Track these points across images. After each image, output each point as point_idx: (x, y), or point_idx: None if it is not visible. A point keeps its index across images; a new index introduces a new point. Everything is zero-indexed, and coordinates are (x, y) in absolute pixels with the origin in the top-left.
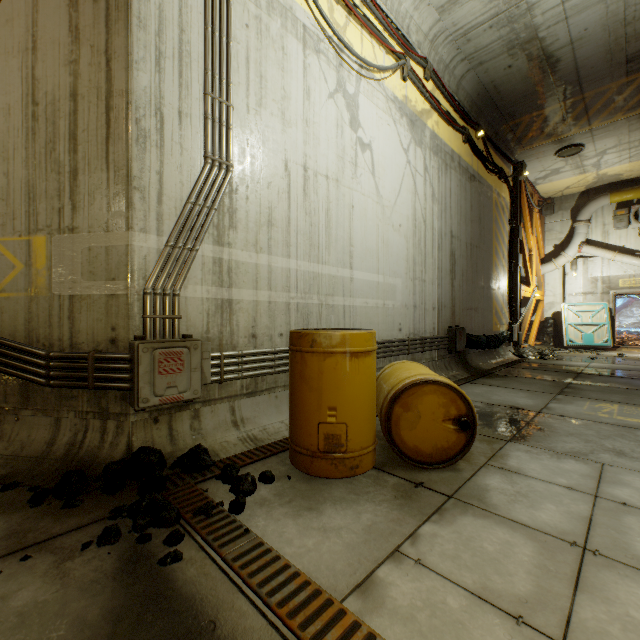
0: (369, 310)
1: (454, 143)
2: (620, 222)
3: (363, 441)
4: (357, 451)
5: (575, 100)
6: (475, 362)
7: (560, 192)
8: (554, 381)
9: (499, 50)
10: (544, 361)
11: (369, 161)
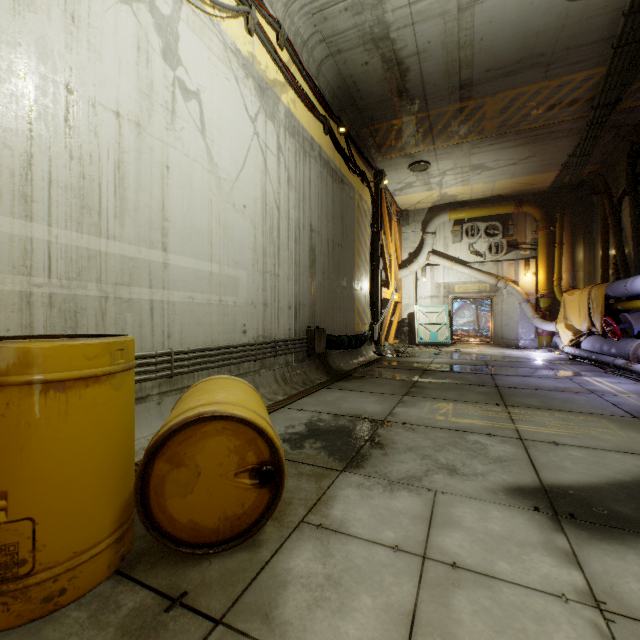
0: (197, 307)
1: (314, 131)
2: (456, 237)
3: (80, 539)
4: (63, 563)
5: (422, 116)
6: (337, 363)
7: (414, 206)
8: (404, 380)
9: (356, 41)
10: (399, 359)
11: (197, 115)
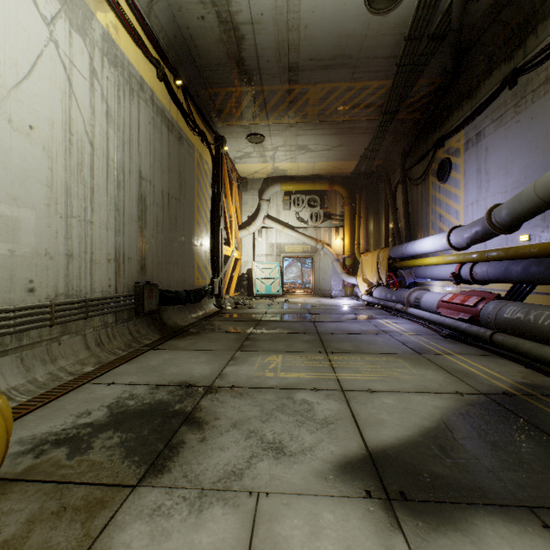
0: None
1: (145, 71)
2: (286, 205)
3: None
4: None
5: (258, 90)
6: (173, 319)
7: (252, 175)
8: (239, 333)
9: None
10: (238, 310)
11: None
